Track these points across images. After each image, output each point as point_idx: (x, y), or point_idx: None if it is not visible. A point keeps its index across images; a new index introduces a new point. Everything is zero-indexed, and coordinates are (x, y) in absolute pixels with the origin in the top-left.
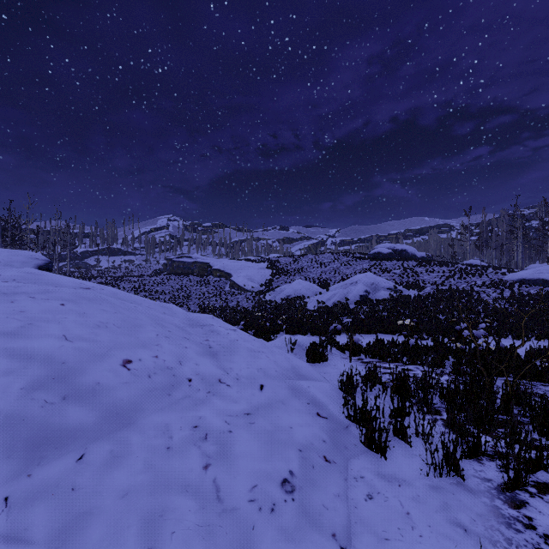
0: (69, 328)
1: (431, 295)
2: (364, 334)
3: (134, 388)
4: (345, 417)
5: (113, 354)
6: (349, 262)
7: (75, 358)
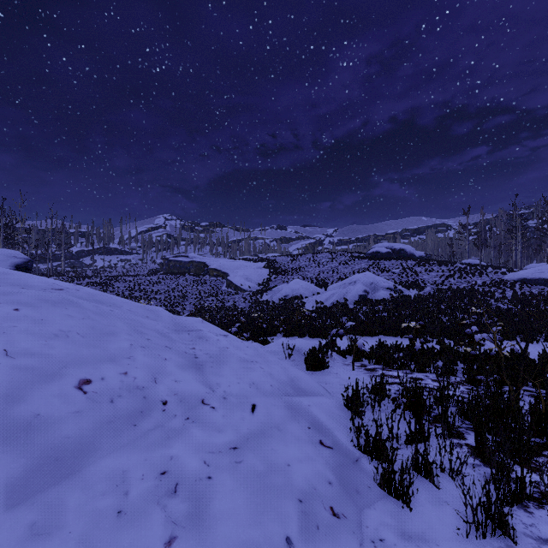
0: (14, 340)
1: (431, 295)
2: (364, 337)
3: (87, 418)
4: (354, 446)
5: (67, 373)
6: (347, 261)
7: (11, 381)
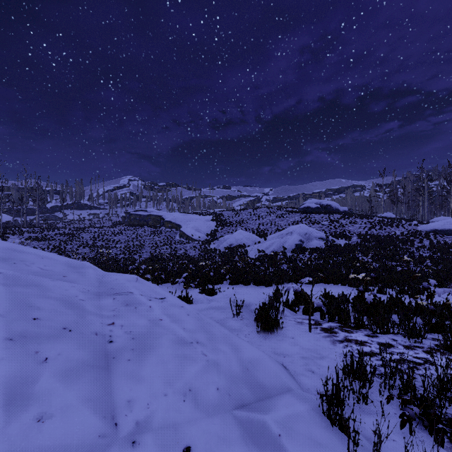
0: None
1: (359, 244)
2: (306, 284)
3: None
4: None
5: None
6: (283, 215)
7: None
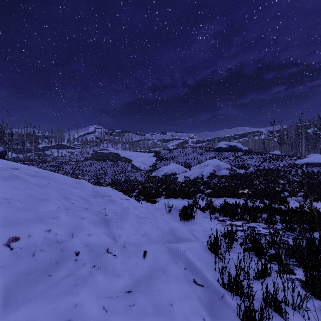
0: None
1: (253, 172)
2: (215, 198)
3: (8, 272)
4: (219, 284)
5: (0, 232)
6: (202, 152)
7: None
